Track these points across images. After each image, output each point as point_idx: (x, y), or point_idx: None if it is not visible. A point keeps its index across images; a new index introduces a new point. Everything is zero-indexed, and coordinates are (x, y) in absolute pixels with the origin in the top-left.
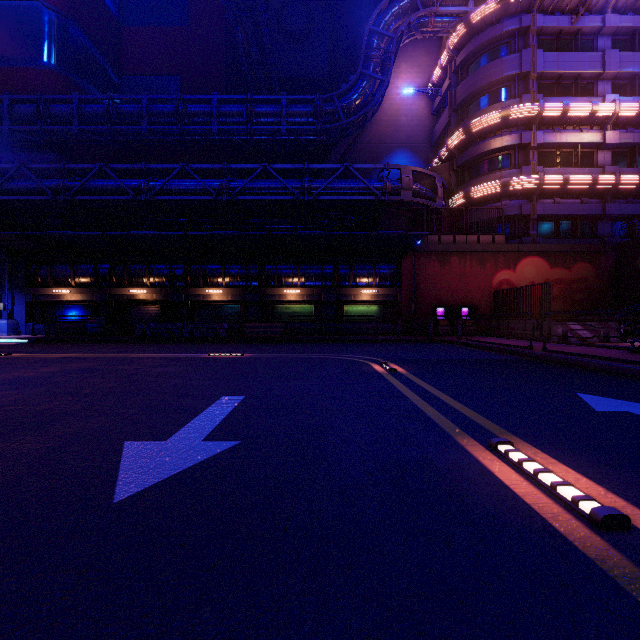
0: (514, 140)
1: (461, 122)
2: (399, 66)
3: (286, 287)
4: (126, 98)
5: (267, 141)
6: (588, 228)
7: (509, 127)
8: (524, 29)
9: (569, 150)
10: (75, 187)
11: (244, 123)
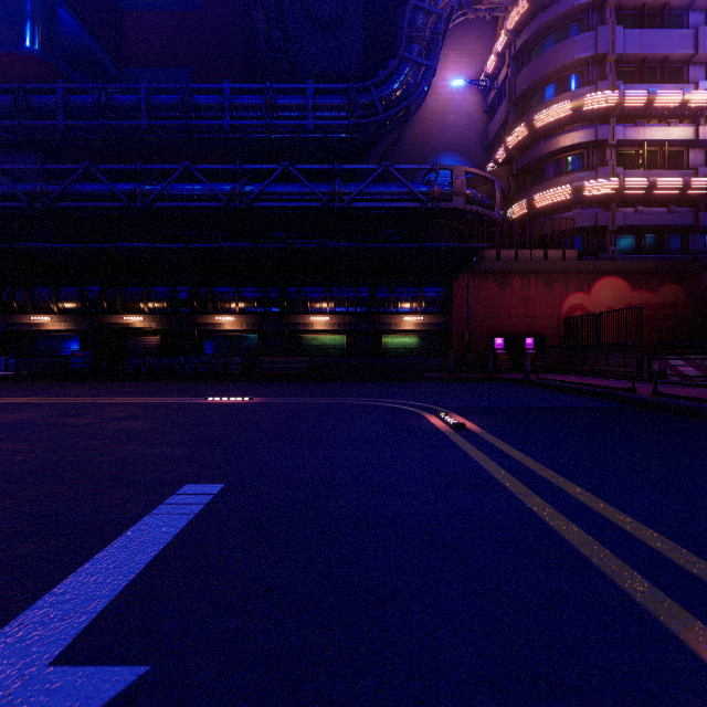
0: (588, 136)
1: (522, 117)
2: (446, 55)
3: (313, 314)
4: (121, 87)
5: (290, 140)
6: (676, 243)
7: (581, 121)
8: (600, 2)
9: (654, 149)
10: (55, 191)
11: (263, 118)
